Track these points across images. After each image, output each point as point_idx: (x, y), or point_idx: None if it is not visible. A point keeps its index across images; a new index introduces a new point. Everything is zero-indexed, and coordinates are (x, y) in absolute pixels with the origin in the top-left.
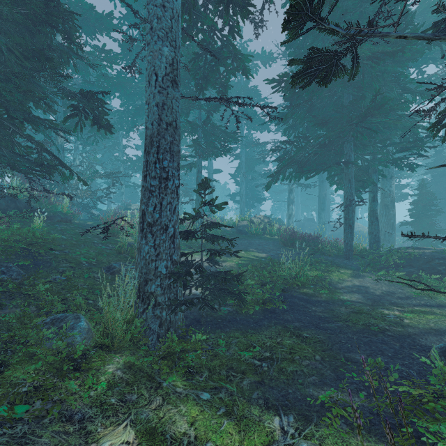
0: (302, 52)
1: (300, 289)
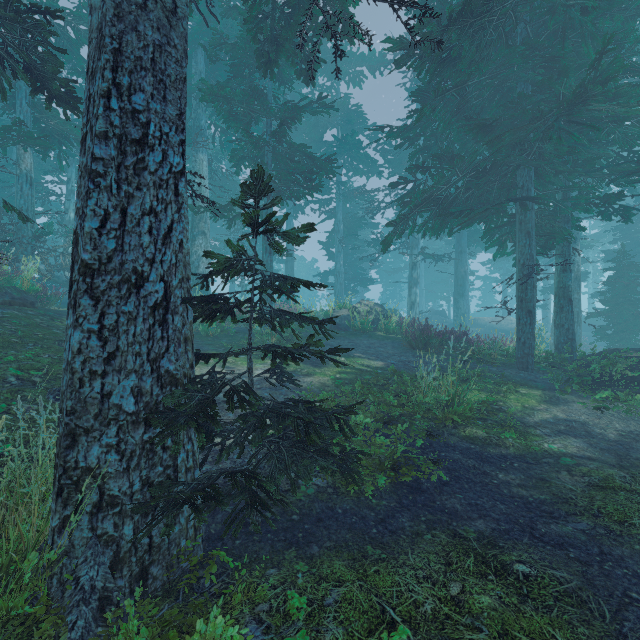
0: (444, 12)
1: (457, 429)
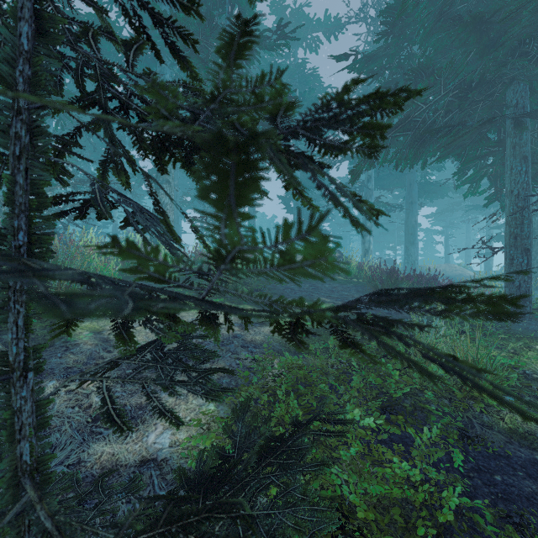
0: None
1: (489, 415)
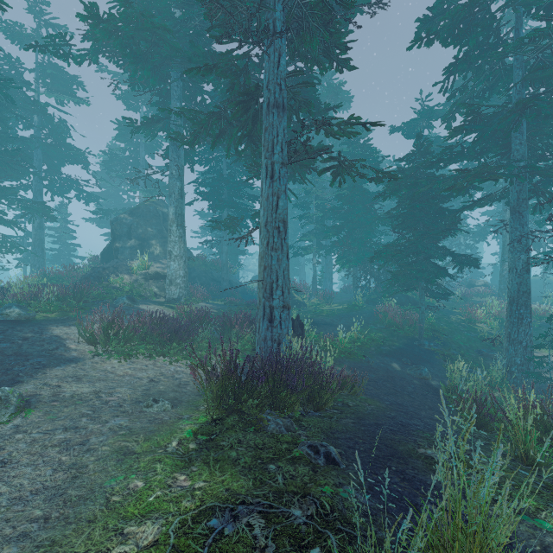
0: None
1: None
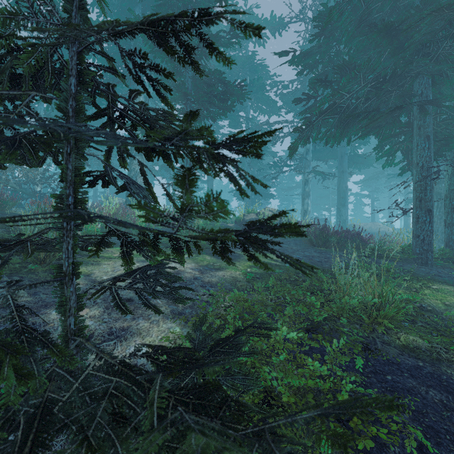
0: None
1: (389, 335)
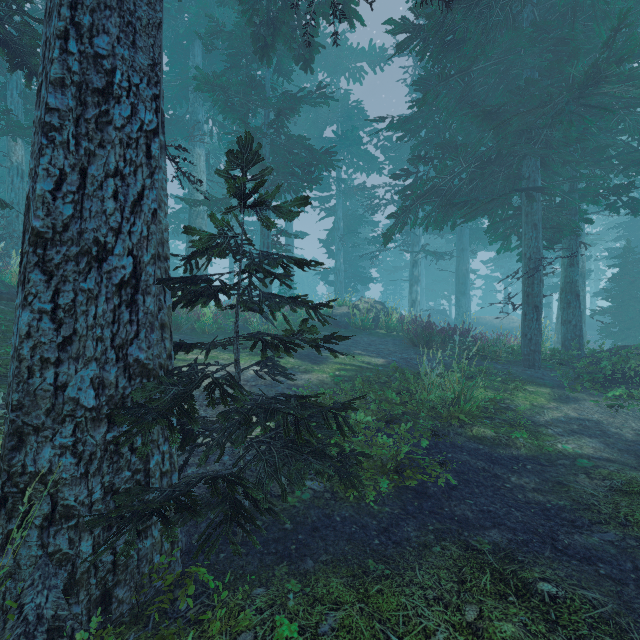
0: None
1: (464, 429)
